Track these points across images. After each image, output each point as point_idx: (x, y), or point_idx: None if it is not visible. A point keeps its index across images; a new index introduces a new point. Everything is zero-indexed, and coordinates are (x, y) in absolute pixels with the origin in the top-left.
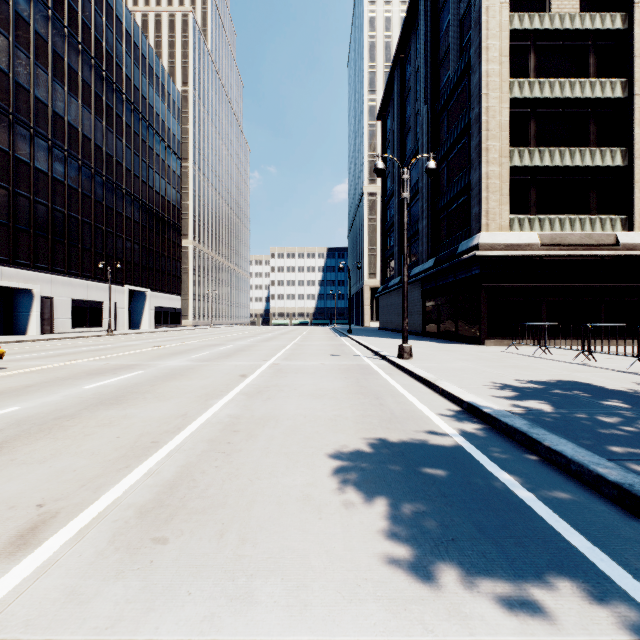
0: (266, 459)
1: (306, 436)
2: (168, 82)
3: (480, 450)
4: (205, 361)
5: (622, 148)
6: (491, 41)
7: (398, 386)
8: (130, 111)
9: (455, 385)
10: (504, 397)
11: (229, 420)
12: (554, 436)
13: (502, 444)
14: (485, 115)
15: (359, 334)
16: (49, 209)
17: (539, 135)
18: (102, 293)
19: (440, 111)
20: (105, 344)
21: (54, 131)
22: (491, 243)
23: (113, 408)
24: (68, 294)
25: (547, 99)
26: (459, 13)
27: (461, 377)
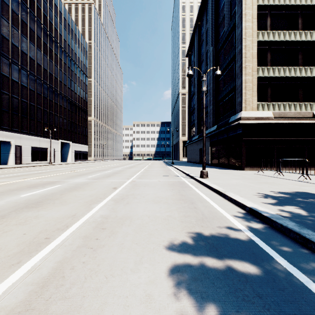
0: (120, 254)
1: (149, 233)
2: (81, 38)
3: (269, 246)
4: (95, 179)
5: None
6: (247, 10)
7: (203, 195)
8: (61, 52)
9: (237, 195)
10: (270, 203)
11: (101, 219)
12: None
13: (282, 240)
14: (244, 49)
15: (177, 164)
16: (19, 101)
17: (272, 60)
18: (47, 143)
19: (219, 49)
20: (46, 170)
21: (22, 61)
22: (247, 116)
23: (31, 210)
24: (29, 144)
25: (276, 41)
26: None
27: (239, 189)
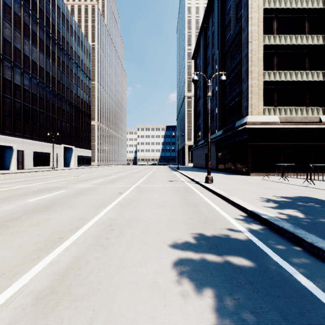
0: (129, 251)
1: (155, 233)
2: (84, 40)
3: (265, 244)
4: (100, 184)
5: (323, 71)
6: (253, 14)
7: (207, 199)
8: (64, 54)
9: (240, 199)
10: (271, 207)
11: (109, 222)
12: (312, 235)
13: (277, 239)
14: (250, 53)
15: (183, 169)
16: (21, 104)
17: (279, 64)
18: (49, 148)
19: (225, 53)
20: (49, 175)
21: (24, 64)
22: (253, 121)
23: (42, 213)
24: (31, 149)
25: (283, 45)
26: (236, 1)
27: (242, 194)
